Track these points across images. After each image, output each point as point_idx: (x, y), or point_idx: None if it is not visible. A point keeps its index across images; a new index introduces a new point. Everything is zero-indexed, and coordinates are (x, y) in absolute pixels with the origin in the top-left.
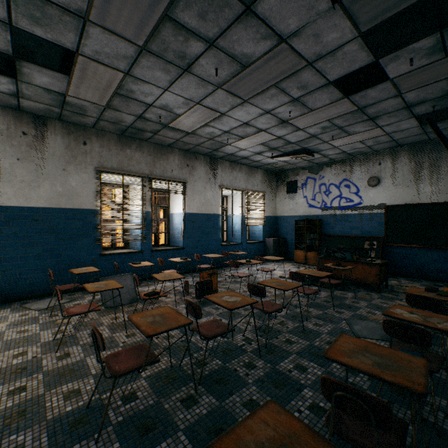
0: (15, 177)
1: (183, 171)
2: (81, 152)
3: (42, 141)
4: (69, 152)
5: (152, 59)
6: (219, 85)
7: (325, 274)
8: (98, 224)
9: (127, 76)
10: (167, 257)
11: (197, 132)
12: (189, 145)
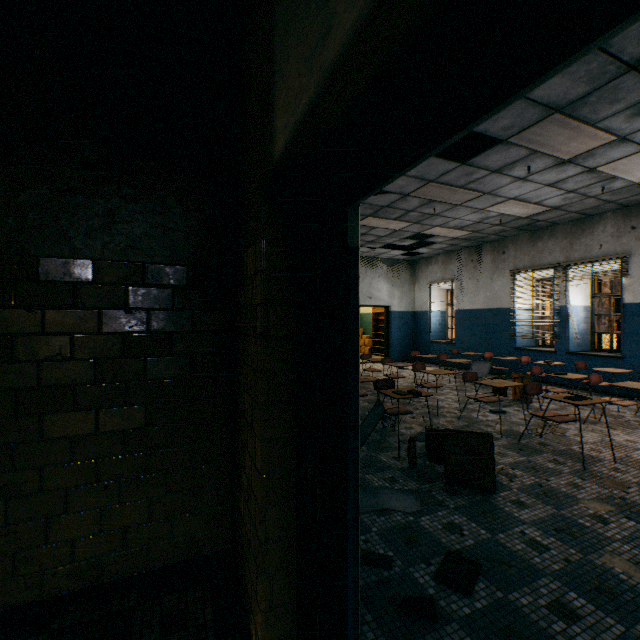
0: (468, 290)
1: (621, 241)
2: (501, 261)
3: (479, 262)
4: (493, 264)
5: (423, 221)
6: (454, 205)
7: (491, 384)
8: (511, 320)
9: (439, 226)
10: (591, 366)
11: (555, 205)
12: (604, 206)
